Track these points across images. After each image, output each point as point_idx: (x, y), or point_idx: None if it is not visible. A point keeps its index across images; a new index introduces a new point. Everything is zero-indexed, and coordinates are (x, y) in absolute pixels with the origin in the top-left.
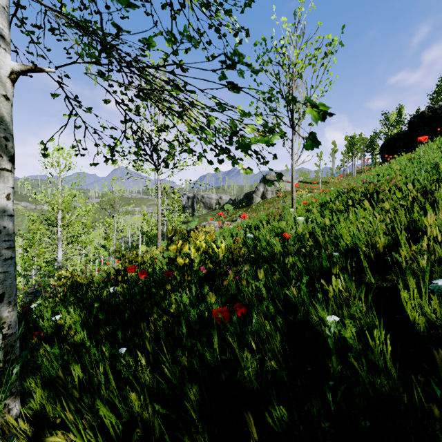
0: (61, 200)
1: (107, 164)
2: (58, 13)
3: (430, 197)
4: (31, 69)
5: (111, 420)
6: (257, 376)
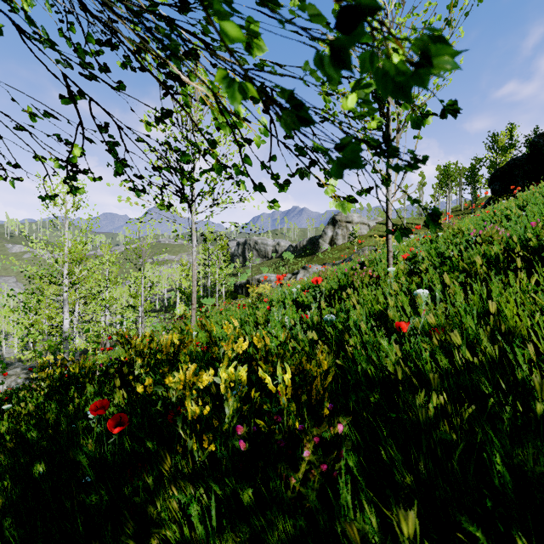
0: (66, 250)
1: (120, 200)
2: None
3: None
4: None
5: None
6: None
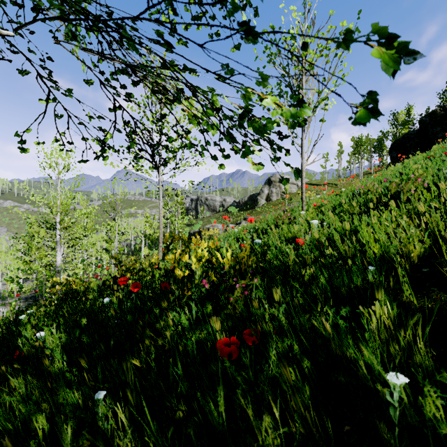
0: (59, 202)
1: (105, 164)
2: None
3: None
4: None
5: None
6: None
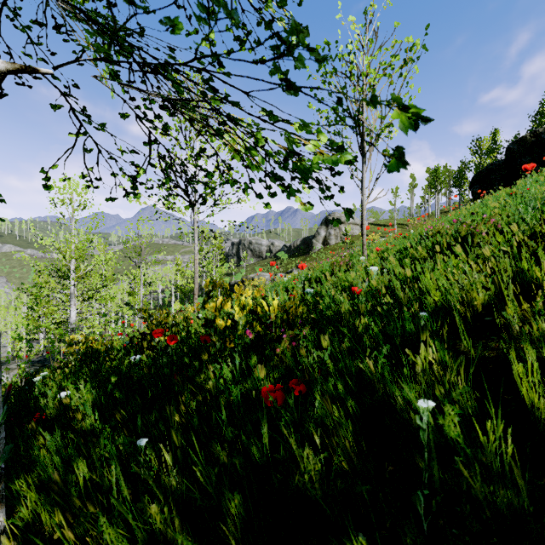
0: (74, 246)
1: (131, 201)
2: (62, 2)
3: (541, 240)
4: (20, 69)
5: (121, 544)
6: (322, 478)
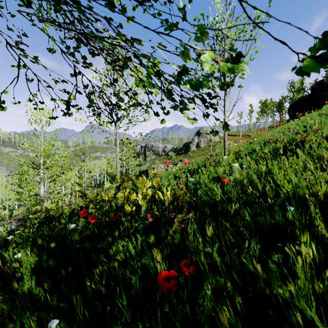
0: (42, 149)
1: (76, 120)
2: None
3: None
4: None
5: None
6: None
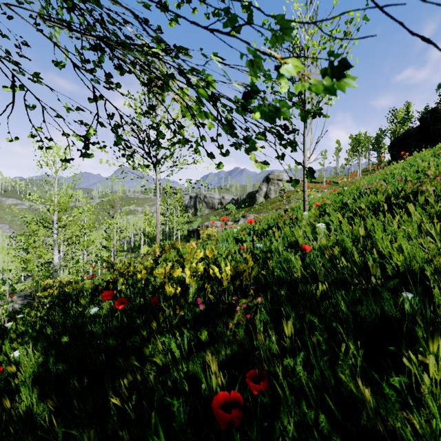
0: (56, 201)
1: (101, 162)
2: None
3: None
4: None
5: None
6: None
